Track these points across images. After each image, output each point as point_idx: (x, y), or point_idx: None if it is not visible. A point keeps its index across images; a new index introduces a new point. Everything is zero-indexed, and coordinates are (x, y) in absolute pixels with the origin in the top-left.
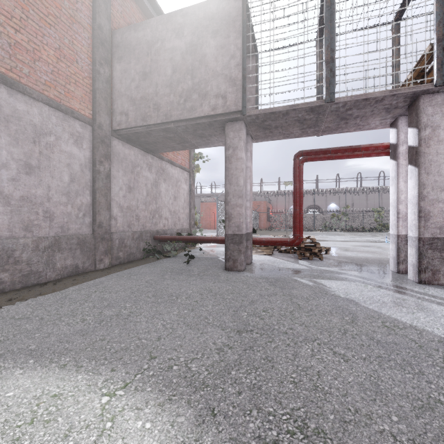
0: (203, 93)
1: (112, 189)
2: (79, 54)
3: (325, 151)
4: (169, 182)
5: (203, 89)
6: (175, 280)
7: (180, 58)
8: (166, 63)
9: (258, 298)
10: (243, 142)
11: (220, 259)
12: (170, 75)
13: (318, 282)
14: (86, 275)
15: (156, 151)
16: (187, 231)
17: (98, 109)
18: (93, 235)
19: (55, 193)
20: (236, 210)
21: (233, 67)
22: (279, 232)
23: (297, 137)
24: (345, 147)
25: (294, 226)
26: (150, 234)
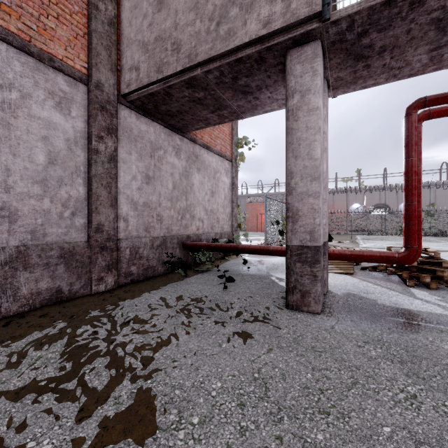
0: (248, 1)
1: (121, 177)
2: None
3: None
4: (205, 172)
5: None
6: (195, 333)
7: None
8: None
9: None
10: (320, 80)
11: (274, 280)
12: None
13: None
14: (70, 304)
15: (185, 129)
16: (228, 235)
17: (95, 61)
18: (88, 243)
19: (19, 180)
20: (308, 203)
21: None
22: (340, 235)
23: (413, 74)
24: None
25: (407, 231)
26: (177, 241)
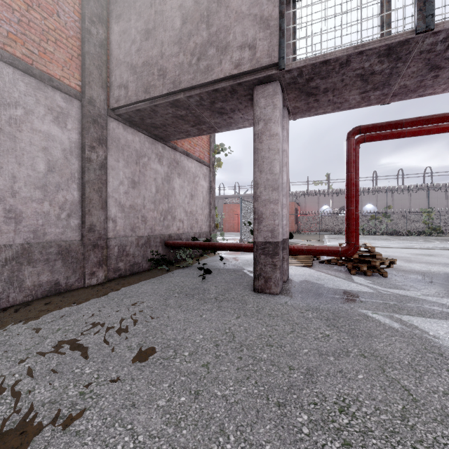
0: (223, 45)
1: (110, 183)
2: (61, 5)
3: (394, 124)
4: (185, 177)
5: (223, 39)
6: (182, 309)
7: (192, 3)
8: (174, 12)
9: (318, 362)
10: (279, 112)
11: (246, 272)
12: (179, 28)
13: (407, 321)
14: (68, 294)
15: (167, 139)
16: (206, 235)
17: (88, 80)
18: (81, 241)
19: (23, 186)
20: (269, 208)
21: (265, 2)
22: (310, 235)
23: (352, 107)
24: (428, 116)
25: (348, 230)
26: (160, 240)
